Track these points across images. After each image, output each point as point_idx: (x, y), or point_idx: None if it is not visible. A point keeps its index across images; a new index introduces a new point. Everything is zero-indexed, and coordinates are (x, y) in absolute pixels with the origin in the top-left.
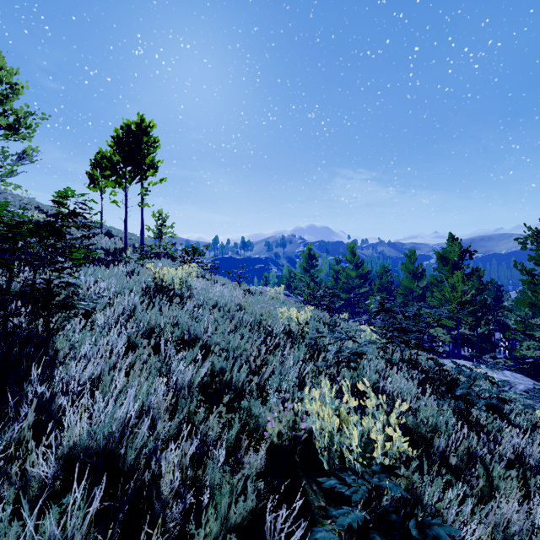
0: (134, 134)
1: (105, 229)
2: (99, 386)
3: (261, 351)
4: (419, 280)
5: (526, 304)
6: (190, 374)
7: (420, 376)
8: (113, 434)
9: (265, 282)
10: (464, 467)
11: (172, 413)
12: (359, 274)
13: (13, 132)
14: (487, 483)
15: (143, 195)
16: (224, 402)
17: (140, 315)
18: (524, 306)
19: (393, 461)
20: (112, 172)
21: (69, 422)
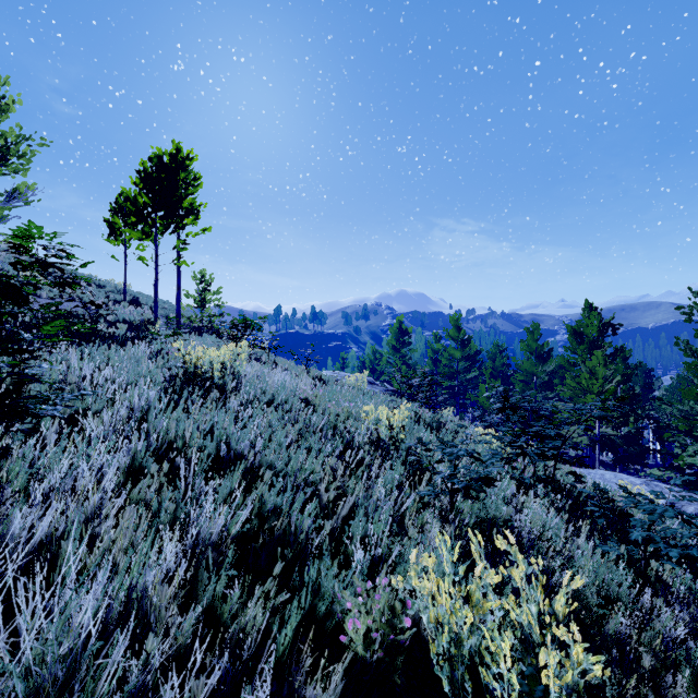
0: (167, 168)
1: (130, 296)
2: (59, 553)
3: (337, 472)
4: (545, 363)
5: (692, 395)
6: (221, 523)
7: (566, 504)
8: (66, 655)
9: (342, 365)
10: (657, 664)
11: (189, 592)
12: (465, 355)
13: (1, 162)
14: (696, 693)
15: (180, 249)
16: (274, 574)
17: (156, 420)
18: (690, 398)
19: (571, 695)
20: (138, 219)
21: (5, 617)
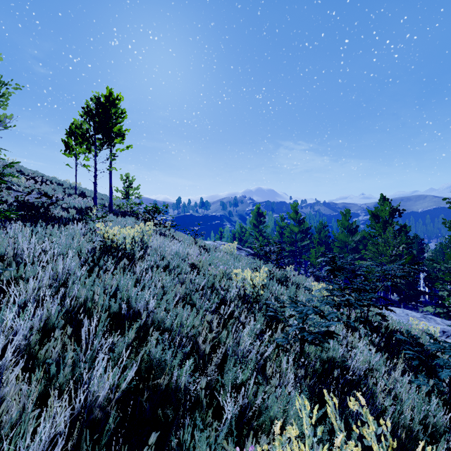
0: (103, 106)
1: (79, 191)
2: None
3: (213, 324)
4: (353, 235)
5: None
6: (107, 387)
7: (381, 342)
8: None
9: (220, 236)
10: None
11: None
12: (300, 230)
13: None
14: None
15: (111, 160)
16: (150, 442)
17: (73, 285)
18: None
19: None
20: (83, 139)
21: None
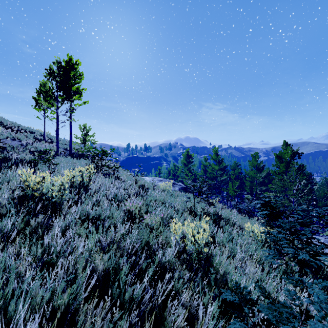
0: (64, 69)
1: (48, 138)
2: None
3: None
4: (261, 172)
5: None
6: None
7: None
8: None
9: (159, 172)
10: None
11: None
12: (220, 168)
13: None
14: None
15: (71, 112)
16: None
17: None
18: None
19: None
20: (46, 95)
21: None
